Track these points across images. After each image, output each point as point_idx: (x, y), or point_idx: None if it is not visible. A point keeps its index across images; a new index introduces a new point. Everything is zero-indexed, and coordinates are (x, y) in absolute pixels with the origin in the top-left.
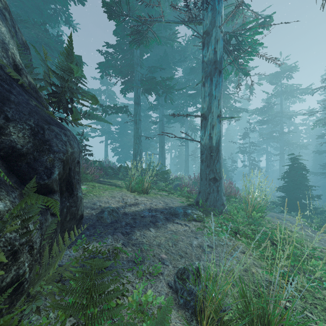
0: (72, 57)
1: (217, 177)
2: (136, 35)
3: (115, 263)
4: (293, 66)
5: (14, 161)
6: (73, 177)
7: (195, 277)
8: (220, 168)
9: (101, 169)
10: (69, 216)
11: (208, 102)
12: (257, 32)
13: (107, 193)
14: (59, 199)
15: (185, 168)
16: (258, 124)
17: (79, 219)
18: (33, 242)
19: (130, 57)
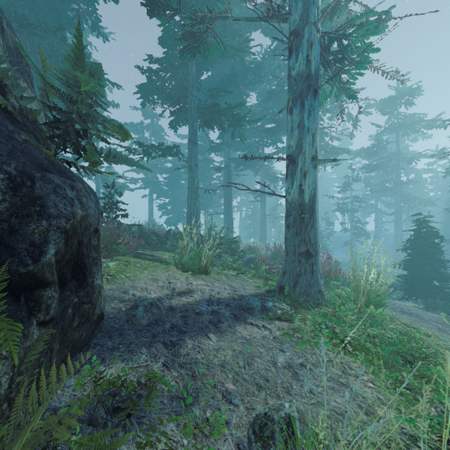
0: (82, 63)
1: (311, 250)
2: (190, 40)
3: (148, 406)
4: (415, 88)
5: None
6: (86, 254)
7: (286, 436)
8: (315, 236)
9: (140, 237)
10: (78, 319)
11: (298, 137)
12: (372, 32)
13: (147, 274)
14: (56, 295)
15: (260, 233)
16: (364, 171)
17: (97, 322)
18: None
19: (183, 77)
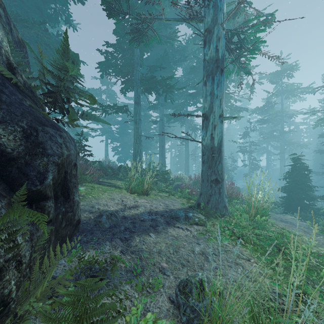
0: (67, 54)
1: (219, 178)
2: (136, 33)
3: (113, 274)
4: (294, 65)
5: (3, 166)
6: (69, 180)
7: (199, 291)
8: (222, 169)
9: (101, 170)
10: (65, 222)
11: (210, 102)
12: (260, 30)
13: (106, 195)
14: (53, 205)
15: (185, 168)
16: (258, 123)
17: (76, 225)
18: (21, 256)
19: (130, 57)
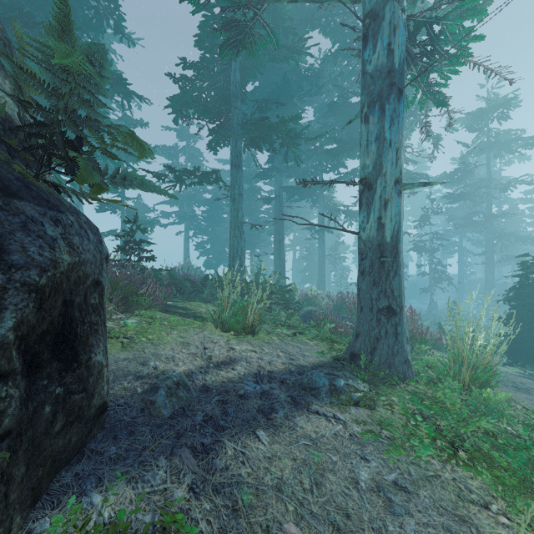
0: (70, 36)
1: (394, 305)
2: (233, 32)
3: None
4: (511, 98)
5: None
6: (78, 320)
7: None
8: (400, 287)
9: (169, 286)
10: (63, 418)
11: (376, 154)
12: (475, 13)
13: (175, 336)
14: (16, 393)
15: (318, 278)
16: (445, 201)
17: (96, 416)
18: None
19: (225, 87)
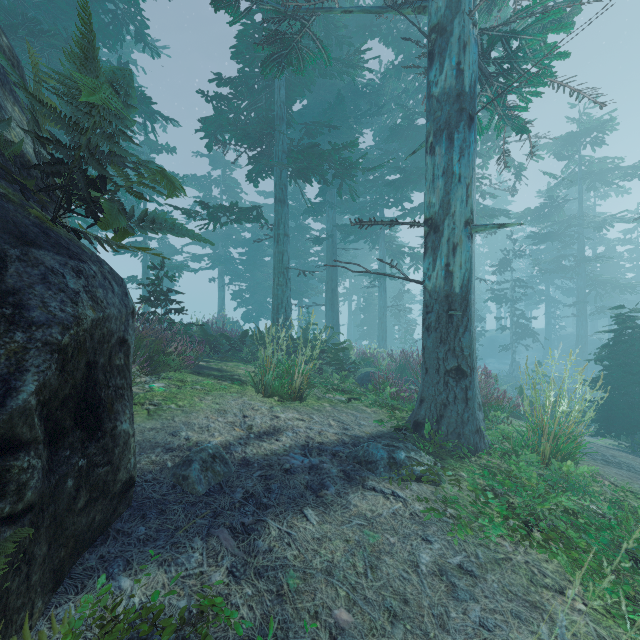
0: (94, 64)
1: (464, 366)
2: (277, 46)
3: None
4: (607, 121)
5: None
6: (102, 383)
7: None
8: (471, 345)
9: (202, 343)
10: (86, 493)
11: (443, 191)
12: (558, 26)
13: (210, 402)
14: (39, 464)
15: (378, 334)
16: (529, 242)
17: (122, 492)
18: None
19: (267, 107)
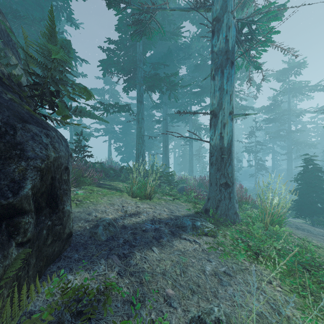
0: (55, 38)
1: (229, 182)
2: (138, 26)
3: (105, 310)
4: (302, 62)
5: None
6: (58, 187)
7: None
8: (232, 172)
9: (101, 172)
10: (51, 237)
11: (219, 97)
12: (274, 19)
13: (106, 200)
14: (32, 221)
15: (189, 168)
16: (264, 123)
17: (67, 239)
18: None
19: (133, 54)
